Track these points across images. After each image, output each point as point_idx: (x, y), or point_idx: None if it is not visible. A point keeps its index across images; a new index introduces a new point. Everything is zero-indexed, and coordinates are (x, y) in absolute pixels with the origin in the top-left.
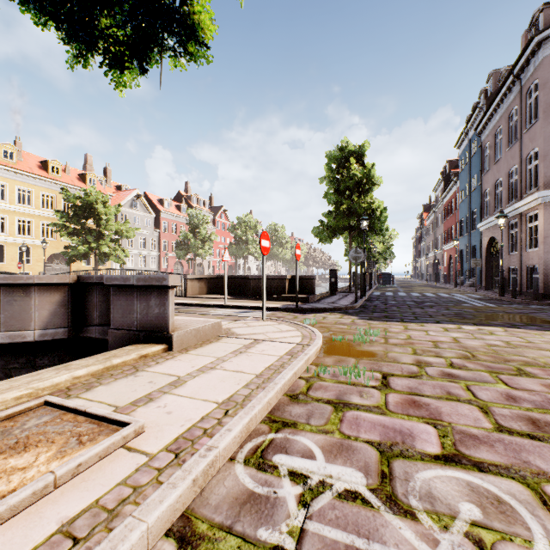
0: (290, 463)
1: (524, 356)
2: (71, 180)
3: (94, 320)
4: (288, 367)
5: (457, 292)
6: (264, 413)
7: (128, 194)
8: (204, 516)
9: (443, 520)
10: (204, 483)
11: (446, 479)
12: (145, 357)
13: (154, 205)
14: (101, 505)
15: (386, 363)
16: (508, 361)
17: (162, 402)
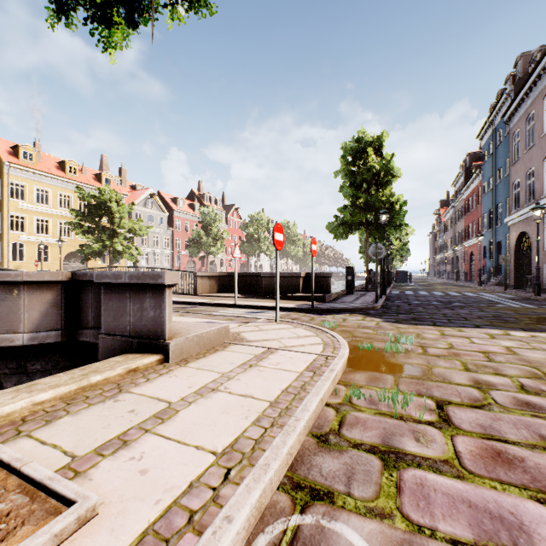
0: None
1: None
2: (88, 179)
3: (88, 323)
4: (311, 391)
5: (483, 291)
6: (282, 472)
7: (142, 193)
8: None
9: None
10: None
11: None
12: (135, 372)
13: (167, 204)
14: None
15: (435, 384)
16: None
17: (139, 450)
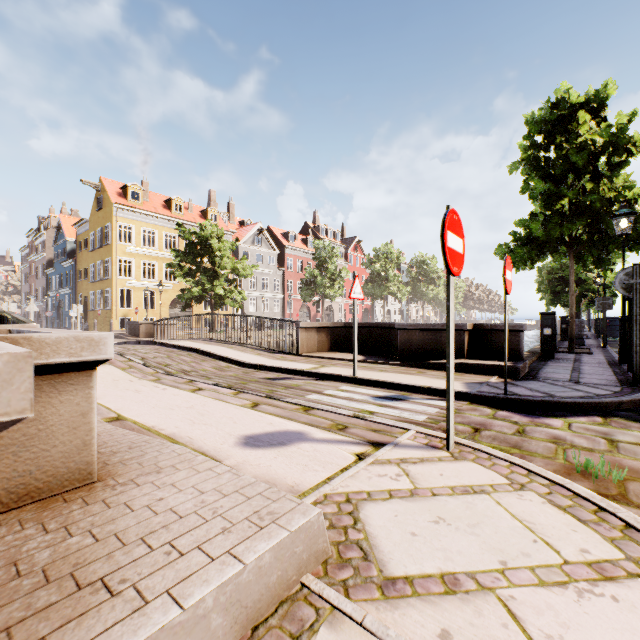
0: None
1: None
2: (193, 217)
3: None
4: None
5: None
6: None
7: (250, 229)
8: None
9: None
10: None
11: None
12: None
13: (277, 240)
14: None
15: None
16: None
17: None
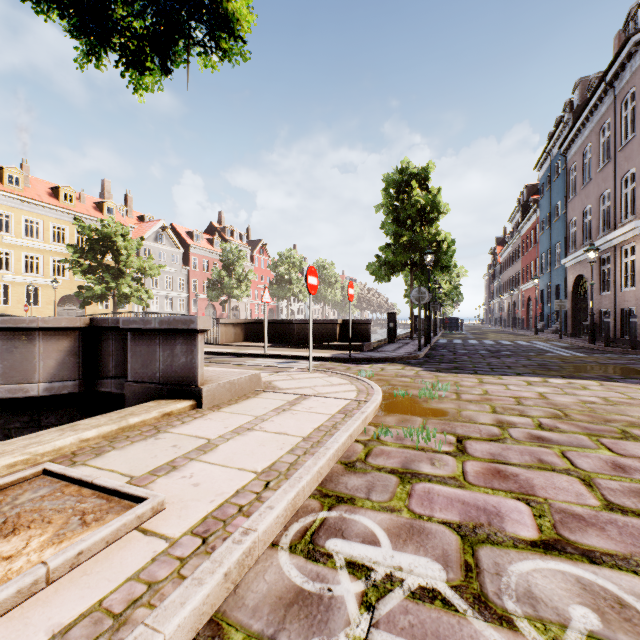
0: (347, 551)
1: (628, 415)
2: (86, 209)
3: (109, 372)
4: (342, 428)
5: (538, 340)
6: (313, 486)
7: (152, 226)
8: (239, 621)
9: (550, 630)
10: (239, 577)
11: (549, 574)
12: (169, 416)
13: (182, 239)
14: (106, 608)
15: (460, 424)
16: (609, 421)
17: (188, 471)
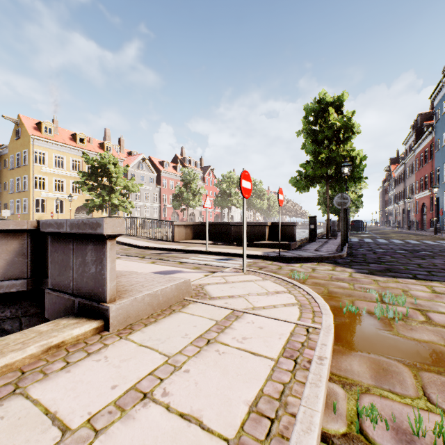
0: None
1: None
2: (93, 148)
3: None
4: (298, 414)
5: (442, 239)
6: None
7: (136, 158)
8: None
9: None
10: None
11: None
12: (58, 348)
13: (156, 166)
14: None
15: None
16: None
17: None
